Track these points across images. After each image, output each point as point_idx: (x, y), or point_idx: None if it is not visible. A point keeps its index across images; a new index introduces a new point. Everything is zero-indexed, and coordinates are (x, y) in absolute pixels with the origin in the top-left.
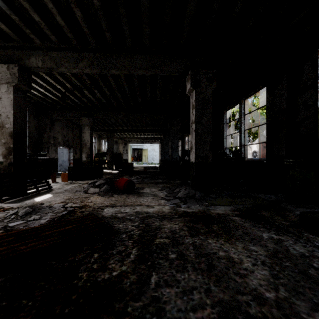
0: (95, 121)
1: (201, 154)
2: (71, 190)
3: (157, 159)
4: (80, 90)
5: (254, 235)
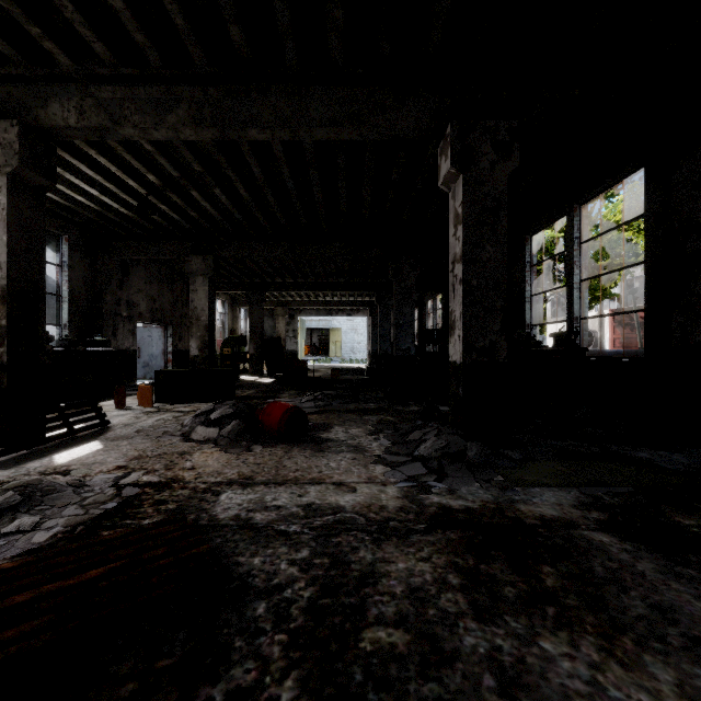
0: (223, 266)
1: (479, 343)
2: (151, 431)
3: (362, 351)
4: (182, 190)
5: (695, 621)
